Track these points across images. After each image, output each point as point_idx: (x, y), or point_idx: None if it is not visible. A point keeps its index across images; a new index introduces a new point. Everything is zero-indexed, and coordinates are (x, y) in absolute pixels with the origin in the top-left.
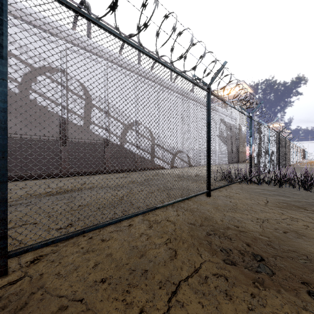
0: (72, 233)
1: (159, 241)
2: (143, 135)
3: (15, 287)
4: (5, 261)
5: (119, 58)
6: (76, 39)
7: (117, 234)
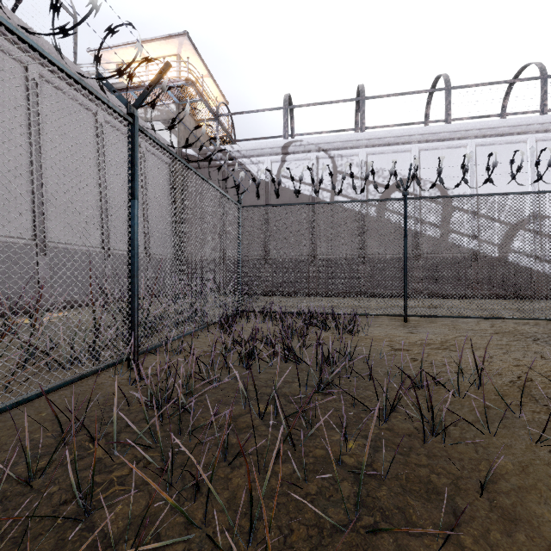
0: (433, 315)
1: (491, 330)
2: None
3: (412, 324)
4: (406, 317)
5: (497, 125)
6: (430, 135)
7: (461, 324)
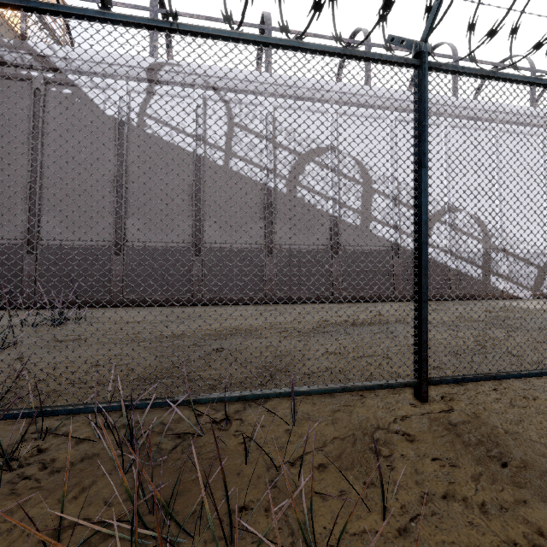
0: (481, 376)
1: None
2: (464, 230)
3: (456, 416)
4: (426, 387)
5: None
6: (350, 95)
7: (540, 394)
